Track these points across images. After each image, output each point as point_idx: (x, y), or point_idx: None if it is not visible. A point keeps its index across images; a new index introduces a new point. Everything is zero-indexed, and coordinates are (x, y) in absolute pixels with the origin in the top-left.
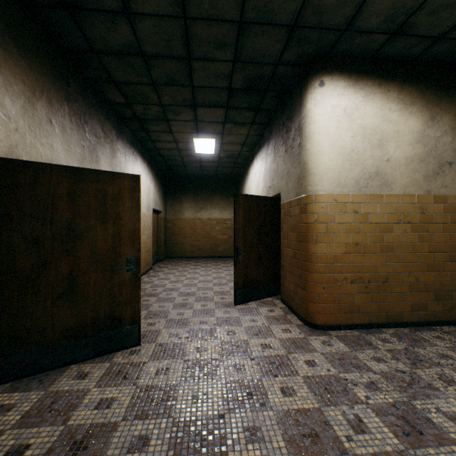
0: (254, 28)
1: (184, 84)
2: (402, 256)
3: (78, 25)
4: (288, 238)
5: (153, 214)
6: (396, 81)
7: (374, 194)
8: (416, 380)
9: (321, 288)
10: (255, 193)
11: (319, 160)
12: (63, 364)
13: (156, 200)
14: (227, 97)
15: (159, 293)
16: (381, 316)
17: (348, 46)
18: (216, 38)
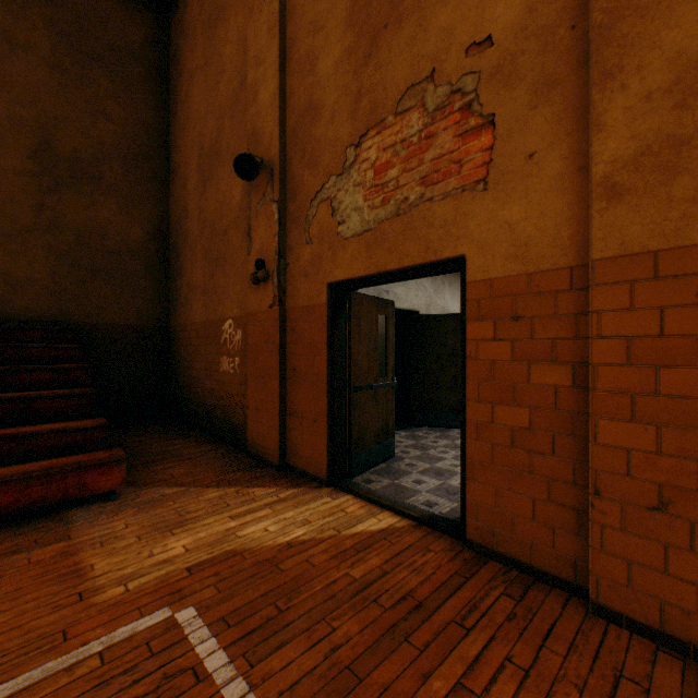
0: None
1: None
2: None
3: None
4: None
5: None
6: None
7: None
8: None
9: None
10: None
11: None
12: (450, 427)
13: None
14: None
15: None
16: None
17: None
18: None
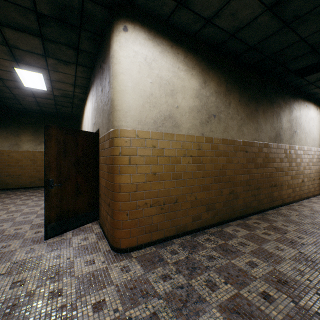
0: None
1: None
2: (187, 181)
3: None
4: (103, 169)
5: None
6: (183, 48)
7: (168, 132)
8: (191, 295)
9: (125, 215)
10: (87, 130)
11: (123, 98)
12: None
13: None
14: (38, 24)
15: None
16: (173, 230)
17: (147, 2)
18: None
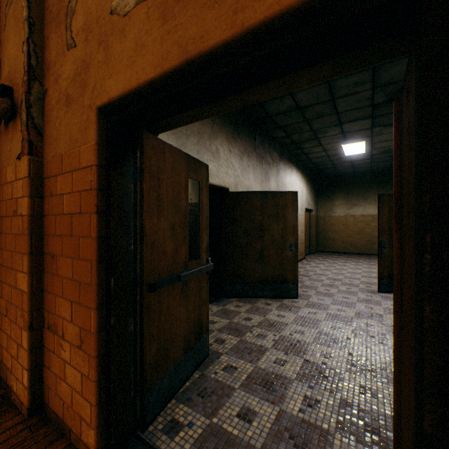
0: (387, 66)
1: (330, 114)
2: None
3: (262, 108)
4: None
5: (305, 212)
6: None
7: None
8: None
9: None
10: None
11: None
12: (257, 296)
13: (308, 201)
14: (371, 111)
15: (310, 275)
16: None
17: None
18: (354, 82)
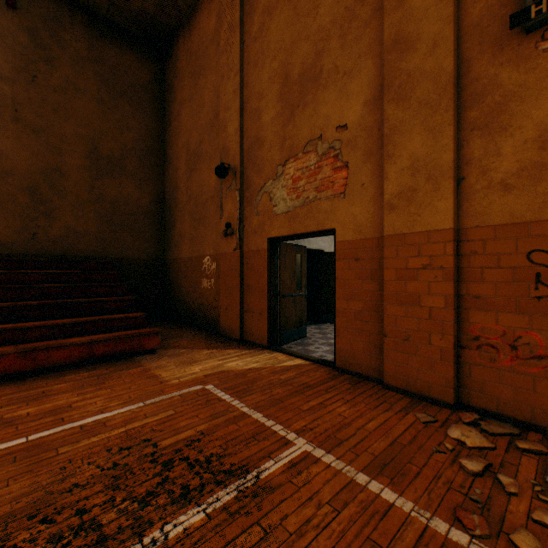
0: None
1: None
2: None
3: None
4: None
5: None
6: None
7: None
8: None
9: None
10: None
11: None
12: None
13: None
14: None
15: None
16: None
17: None
18: None
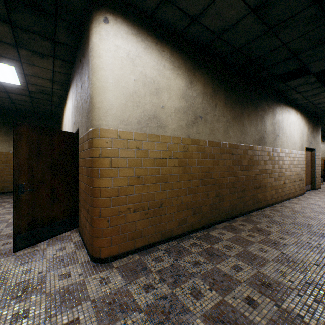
0: None
1: None
2: (172, 184)
3: None
4: (82, 172)
5: None
6: (169, 45)
7: (153, 133)
8: (174, 305)
9: (106, 222)
10: (67, 130)
11: (104, 95)
12: None
13: None
14: (5, 8)
15: None
16: (158, 235)
17: None
18: None
